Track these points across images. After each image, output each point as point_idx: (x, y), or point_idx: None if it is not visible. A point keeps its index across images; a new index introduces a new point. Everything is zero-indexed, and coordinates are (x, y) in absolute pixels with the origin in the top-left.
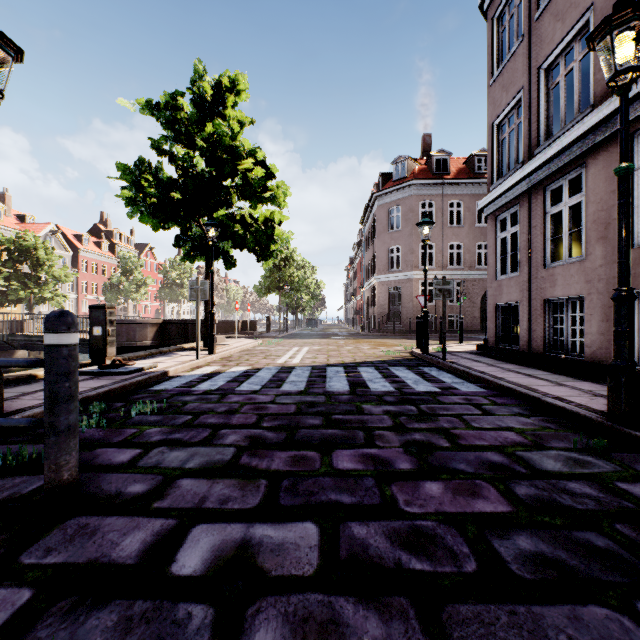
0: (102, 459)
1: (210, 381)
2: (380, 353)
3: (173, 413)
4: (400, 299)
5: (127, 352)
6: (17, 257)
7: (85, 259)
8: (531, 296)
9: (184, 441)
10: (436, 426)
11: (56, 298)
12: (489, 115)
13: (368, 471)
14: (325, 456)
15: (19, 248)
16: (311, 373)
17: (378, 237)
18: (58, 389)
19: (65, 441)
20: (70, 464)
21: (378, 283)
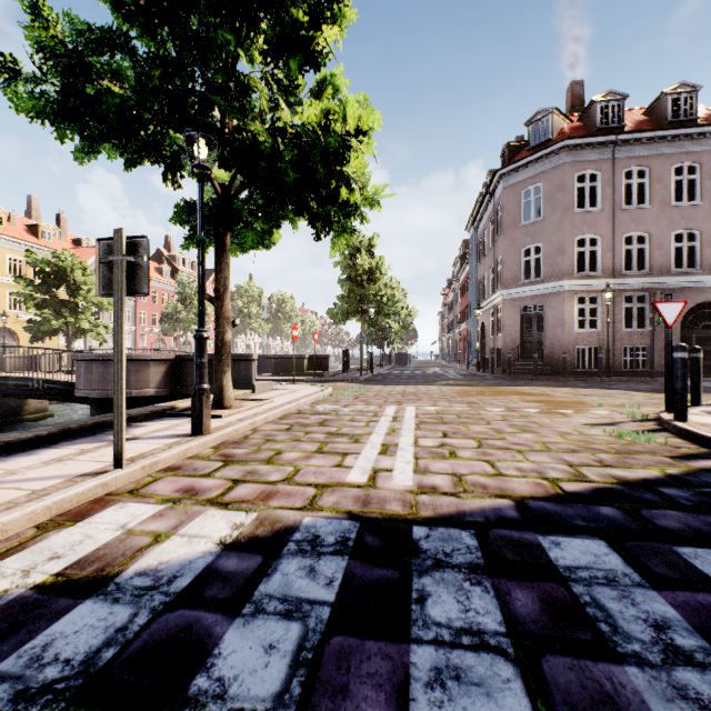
0: None
1: None
2: (598, 433)
3: None
4: (540, 324)
5: None
6: (52, 280)
7: None
8: None
9: None
10: None
11: (95, 329)
12: None
13: None
14: None
15: (54, 270)
16: (525, 652)
17: (504, 234)
18: None
19: None
20: None
21: (504, 301)
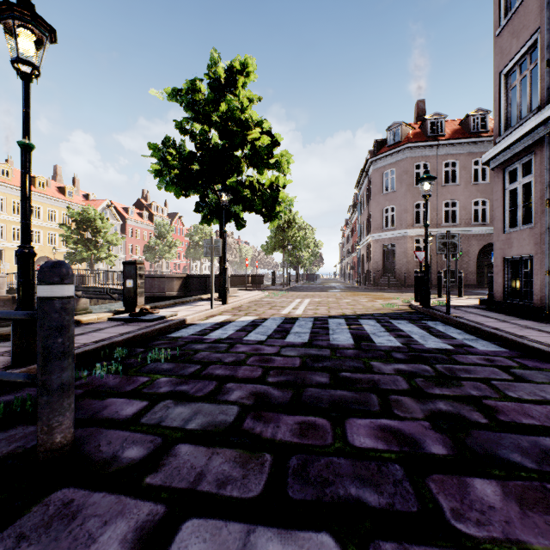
0: (110, 411)
1: (221, 330)
2: (378, 306)
3: (184, 362)
4: (394, 255)
5: (158, 301)
6: (82, 226)
7: (131, 227)
8: (549, 248)
9: (189, 394)
10: (462, 393)
11: (109, 257)
12: (495, 66)
13: (392, 453)
14: (337, 426)
15: (83, 219)
16: (314, 324)
17: (373, 199)
18: (50, 345)
19: (58, 401)
20: (63, 425)
21: (373, 241)
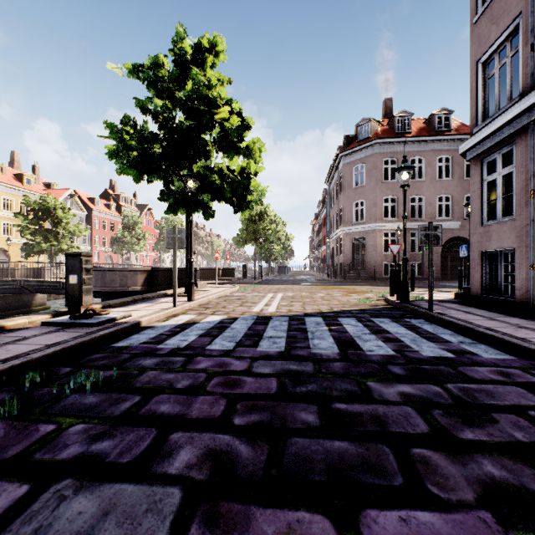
0: None
1: (181, 335)
2: (354, 301)
3: (120, 389)
4: (364, 248)
5: (120, 296)
6: (41, 216)
7: (97, 218)
8: (533, 241)
9: (108, 462)
10: (504, 438)
11: (71, 249)
12: (472, 54)
13: None
14: None
15: (42, 208)
16: (289, 325)
17: (343, 193)
18: None
19: None
20: None
21: (343, 234)
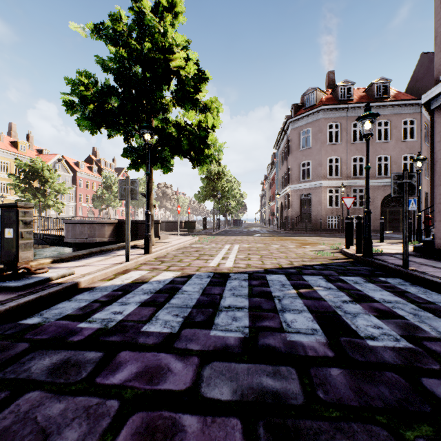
0: None
1: (119, 302)
2: (311, 253)
3: None
4: (310, 203)
5: (89, 247)
6: (30, 176)
7: (81, 178)
8: None
9: None
10: None
11: (56, 205)
12: None
13: None
14: None
15: (31, 170)
16: (250, 287)
17: (291, 154)
18: None
19: None
20: None
21: (291, 191)
